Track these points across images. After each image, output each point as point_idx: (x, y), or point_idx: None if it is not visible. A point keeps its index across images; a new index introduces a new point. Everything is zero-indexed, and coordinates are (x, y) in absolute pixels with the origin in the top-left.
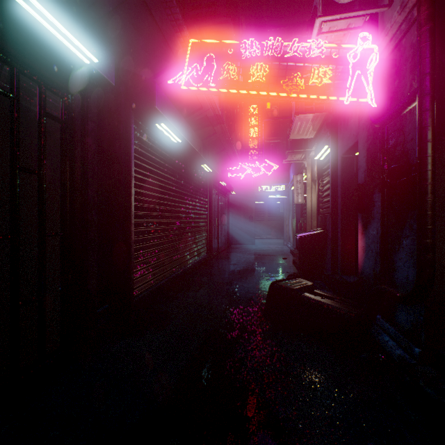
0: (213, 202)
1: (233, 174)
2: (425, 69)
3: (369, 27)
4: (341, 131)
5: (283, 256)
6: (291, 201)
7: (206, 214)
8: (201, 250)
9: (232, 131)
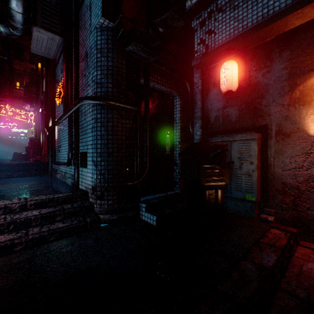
0: None
1: None
2: (37, 122)
3: (36, 108)
4: None
5: None
6: None
7: None
8: None
9: None
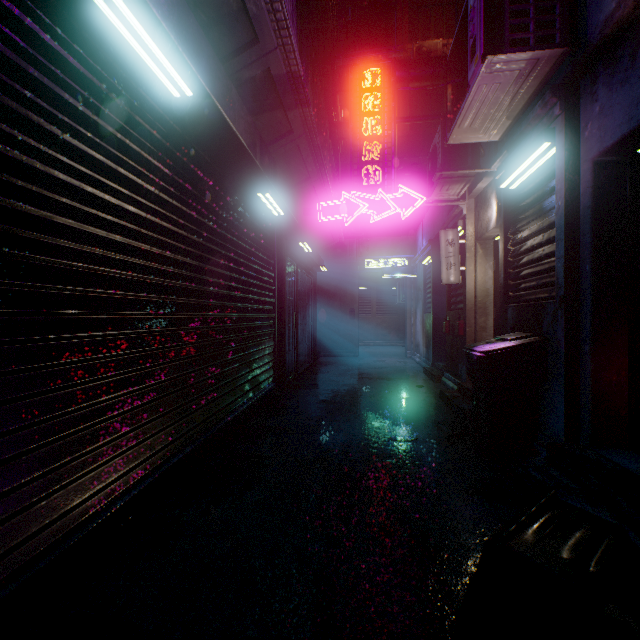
0: (288, 282)
1: (330, 215)
2: None
3: None
4: (595, 98)
5: (415, 382)
6: (422, 284)
7: (272, 303)
8: (262, 377)
9: (324, 142)
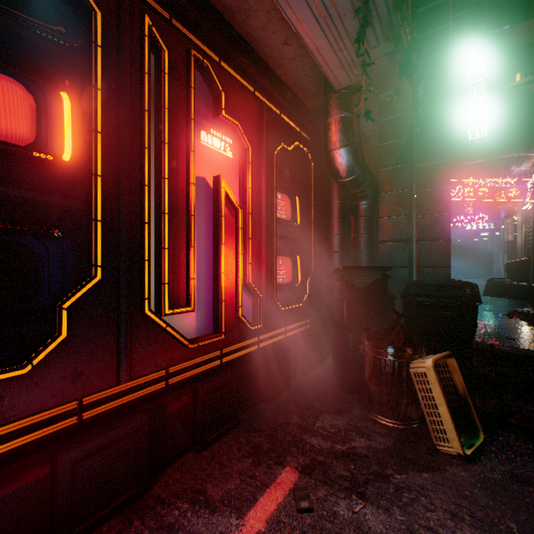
0: None
1: (453, 224)
2: None
3: None
4: None
5: None
6: (502, 239)
7: None
8: None
9: None
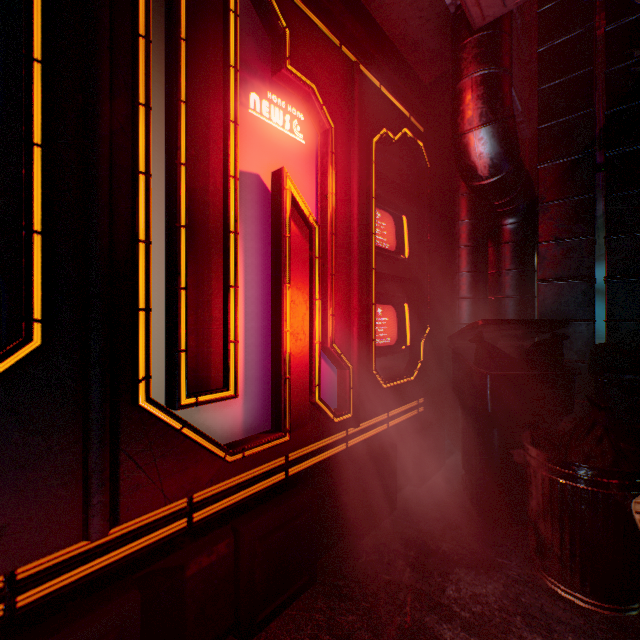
0: None
1: None
2: None
3: None
4: None
5: None
6: None
7: None
8: None
9: None
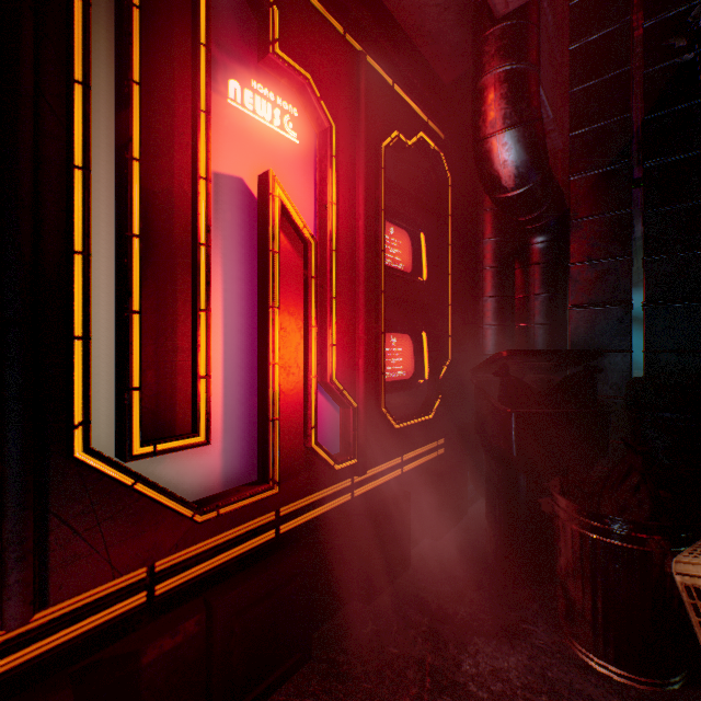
0: None
1: None
2: None
3: None
4: None
5: None
6: None
7: None
8: None
9: None
